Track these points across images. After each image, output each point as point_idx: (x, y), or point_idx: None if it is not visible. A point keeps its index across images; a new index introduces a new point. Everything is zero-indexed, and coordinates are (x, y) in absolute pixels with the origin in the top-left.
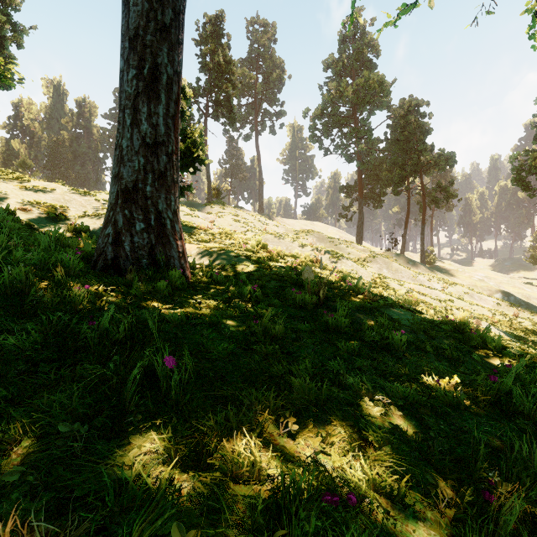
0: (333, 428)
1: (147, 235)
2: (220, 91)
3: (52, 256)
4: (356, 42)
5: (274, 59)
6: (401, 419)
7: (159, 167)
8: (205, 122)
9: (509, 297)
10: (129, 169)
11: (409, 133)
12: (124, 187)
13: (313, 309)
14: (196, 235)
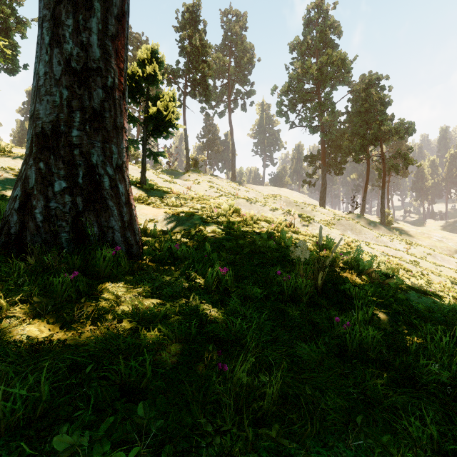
0: None
1: (70, 197)
2: (197, 71)
3: None
4: (319, 24)
5: (245, 45)
6: None
7: (91, 103)
8: (183, 100)
9: None
10: (47, 105)
11: (370, 105)
12: (40, 130)
13: (308, 303)
14: (167, 199)
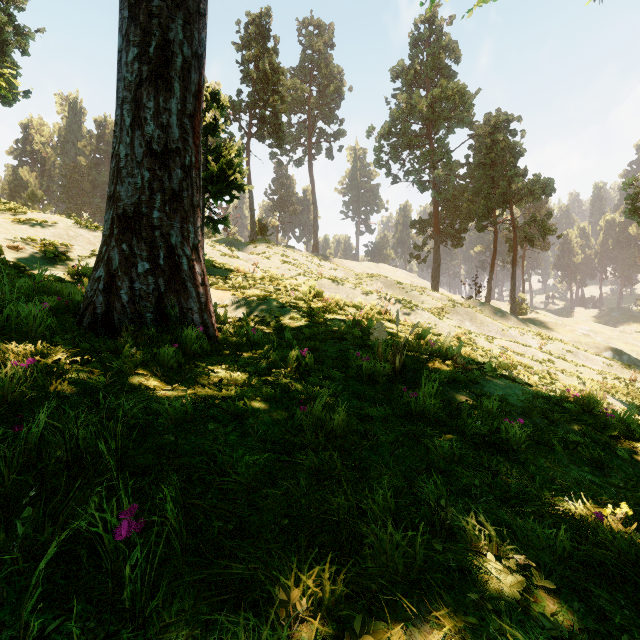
0: (443, 639)
1: (153, 279)
2: (265, 105)
3: (6, 309)
4: (431, 45)
5: (332, 68)
6: (553, 597)
7: (171, 184)
8: (247, 144)
9: (622, 356)
10: (129, 187)
11: (497, 155)
12: (122, 212)
13: (386, 382)
14: (232, 280)
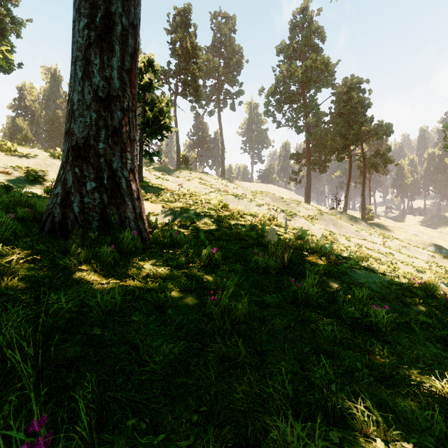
0: None
1: (98, 195)
2: (187, 72)
3: None
4: (304, 29)
5: (234, 47)
6: None
7: (112, 123)
8: (175, 100)
9: (441, 250)
10: (80, 125)
11: (352, 107)
12: (75, 144)
13: (277, 274)
14: (163, 195)
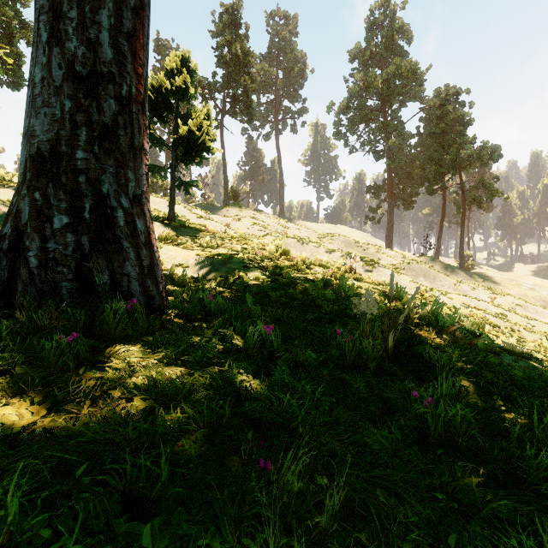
0: None
1: (73, 237)
2: (237, 85)
3: None
4: (385, 28)
5: (296, 53)
6: None
7: (100, 117)
8: (221, 120)
9: None
10: (44, 120)
11: (447, 125)
12: (36, 151)
13: (376, 371)
14: (201, 239)
